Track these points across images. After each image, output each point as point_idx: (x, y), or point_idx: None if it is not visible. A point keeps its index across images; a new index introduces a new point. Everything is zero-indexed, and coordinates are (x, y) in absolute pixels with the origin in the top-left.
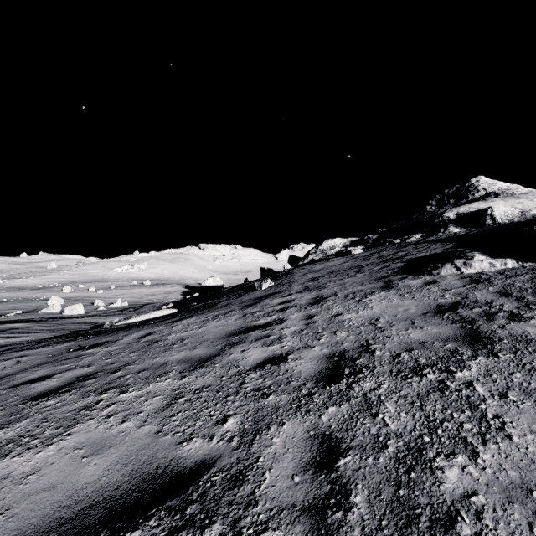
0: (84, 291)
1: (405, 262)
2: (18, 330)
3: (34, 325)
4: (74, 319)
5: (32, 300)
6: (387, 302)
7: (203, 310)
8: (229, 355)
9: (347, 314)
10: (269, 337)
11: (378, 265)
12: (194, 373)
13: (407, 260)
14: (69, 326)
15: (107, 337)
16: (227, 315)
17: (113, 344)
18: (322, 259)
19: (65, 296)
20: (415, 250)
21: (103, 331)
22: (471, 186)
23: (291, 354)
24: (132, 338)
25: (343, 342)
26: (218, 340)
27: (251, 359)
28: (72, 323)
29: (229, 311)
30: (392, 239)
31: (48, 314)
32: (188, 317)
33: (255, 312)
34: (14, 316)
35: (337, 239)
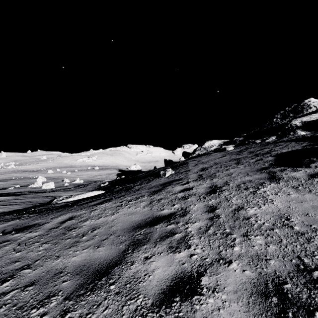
0: (59, 173)
1: (275, 156)
2: (1, 202)
3: (14, 198)
4: (42, 193)
5: (28, 178)
6: (285, 195)
7: (121, 193)
8: (130, 266)
9: (250, 208)
10: (174, 236)
11: (252, 159)
12: (81, 303)
13: (275, 155)
14: (36, 199)
15: (40, 219)
16: (137, 201)
17: (37, 229)
18: (204, 153)
19: (48, 176)
20: (277, 147)
21: (45, 209)
22: (305, 104)
23: (204, 275)
24: (56, 222)
25: (267, 256)
26: (124, 234)
27: (155, 279)
28: (39, 197)
29: (139, 196)
30: (254, 140)
31: (33, 188)
32: (107, 201)
33: (161, 199)
34: (12, 189)
35: (215, 140)
